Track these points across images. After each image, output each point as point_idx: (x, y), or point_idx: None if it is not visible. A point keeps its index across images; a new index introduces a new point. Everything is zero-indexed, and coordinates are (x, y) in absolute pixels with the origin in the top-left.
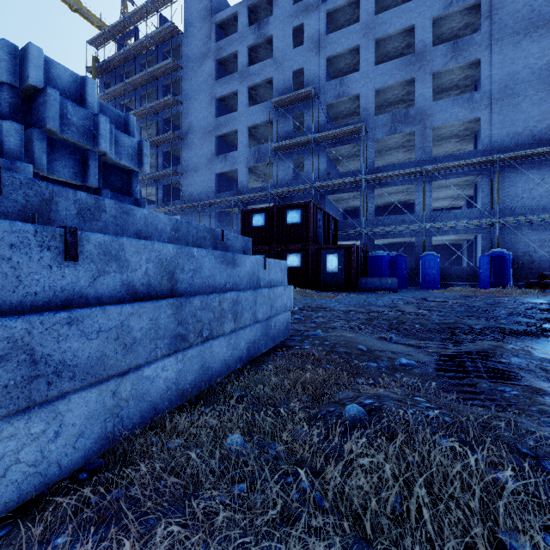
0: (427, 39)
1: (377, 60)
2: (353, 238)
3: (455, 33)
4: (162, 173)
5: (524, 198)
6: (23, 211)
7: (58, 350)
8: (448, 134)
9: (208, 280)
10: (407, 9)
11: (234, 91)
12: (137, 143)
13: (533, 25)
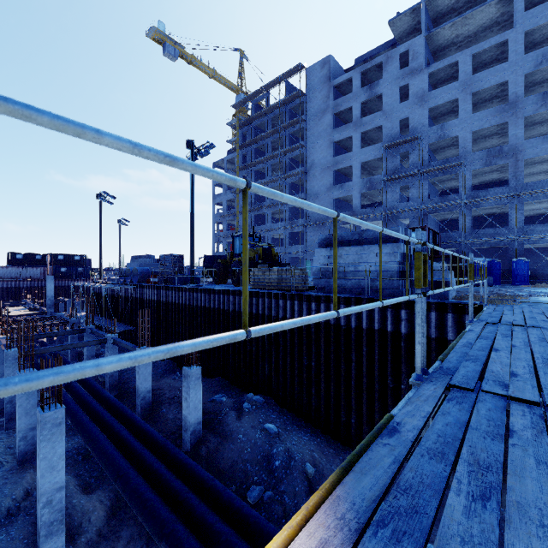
0: (519, 92)
1: (473, 103)
2: (452, 246)
3: (547, 78)
4: None
5: None
6: None
7: None
8: (540, 160)
9: None
10: (501, 68)
11: (349, 136)
12: None
13: None
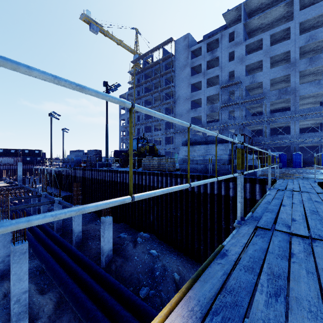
0: (296, 57)
1: (271, 62)
2: (259, 145)
3: (312, 49)
4: None
5: None
6: None
7: None
8: (308, 96)
9: None
10: (286, 43)
11: (199, 81)
12: None
13: None
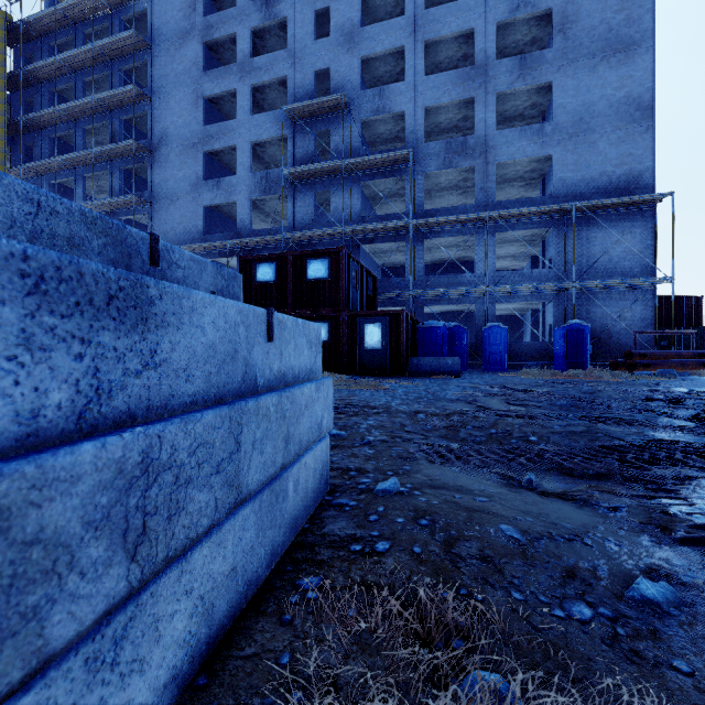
0: (489, 50)
1: (426, 72)
2: (397, 303)
3: (521, 49)
4: (119, 200)
5: (601, 259)
6: None
7: None
8: (512, 175)
9: None
10: (465, 6)
11: (230, 90)
12: None
13: (610, 47)
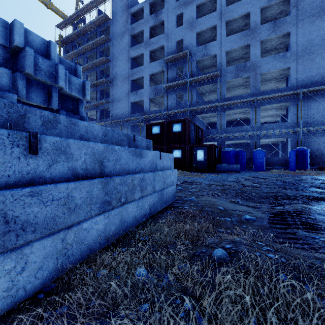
0: (257, 20)
1: (227, 34)
2: (212, 140)
3: (275, 17)
4: (99, 102)
5: (317, 116)
6: (6, 122)
7: (23, 213)
8: (270, 77)
9: (124, 166)
10: (245, 2)
11: (141, 53)
12: (82, 82)
13: (322, 10)
